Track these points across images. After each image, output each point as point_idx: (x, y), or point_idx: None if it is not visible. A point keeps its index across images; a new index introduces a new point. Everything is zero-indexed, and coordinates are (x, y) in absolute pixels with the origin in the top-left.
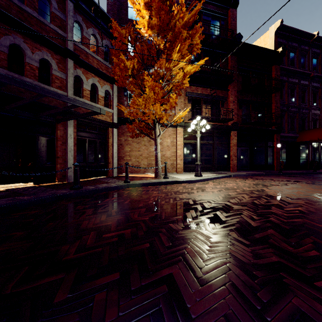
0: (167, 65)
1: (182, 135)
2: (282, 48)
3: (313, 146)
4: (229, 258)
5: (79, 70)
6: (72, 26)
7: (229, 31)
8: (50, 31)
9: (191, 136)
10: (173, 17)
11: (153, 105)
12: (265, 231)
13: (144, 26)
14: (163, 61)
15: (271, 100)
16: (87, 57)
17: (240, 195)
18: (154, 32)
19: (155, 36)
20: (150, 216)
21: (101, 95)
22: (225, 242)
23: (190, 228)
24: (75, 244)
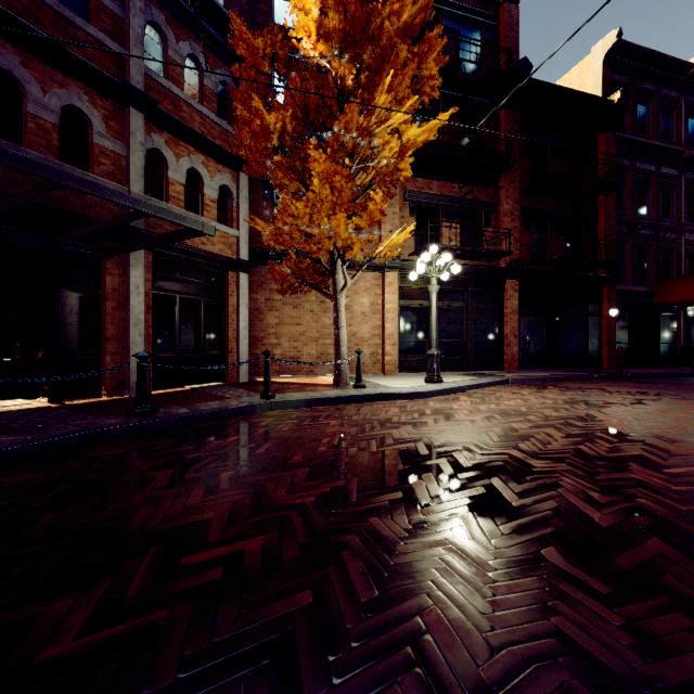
0: (363, 121)
1: (396, 288)
2: (620, 92)
3: (688, 313)
4: (564, 657)
5: (159, 137)
6: (142, 33)
7: (502, 53)
8: (87, 42)
9: (416, 290)
10: (377, 12)
11: (330, 216)
12: (641, 545)
13: (309, 33)
14: (352, 113)
15: (597, 210)
16: (178, 108)
17: (540, 432)
18: (333, 47)
19: (335, 58)
20: (320, 493)
21: (210, 196)
22: (537, 587)
23: (429, 534)
24: (94, 593)
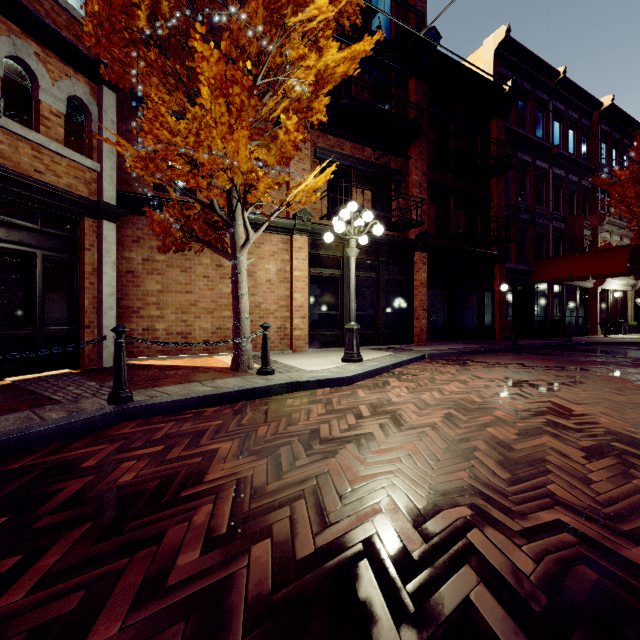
0: None
1: (306, 254)
2: (511, 82)
3: (554, 291)
4: None
5: None
6: None
7: (415, 14)
8: None
9: (327, 258)
10: None
11: (225, 136)
12: None
13: None
14: (257, 1)
15: (490, 192)
16: None
17: (543, 446)
18: None
19: None
20: None
21: (52, 106)
22: None
23: None
24: None
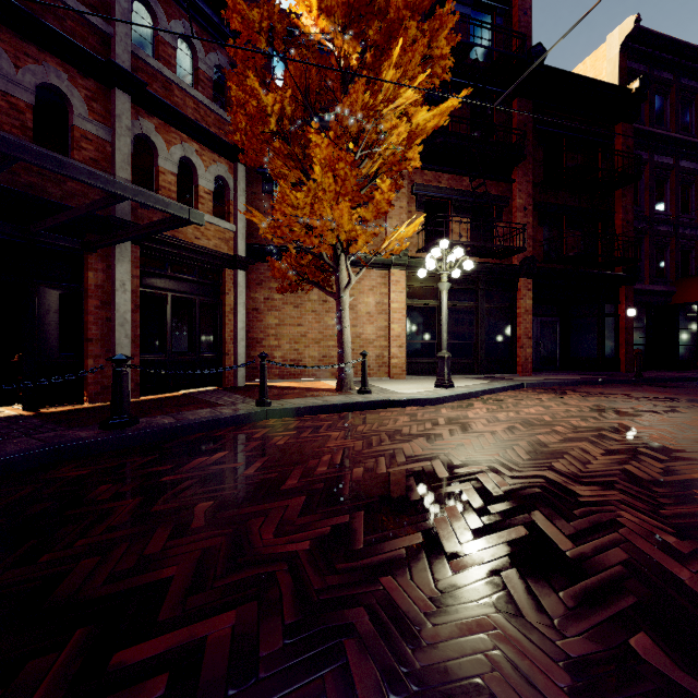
0: (369, 100)
1: (403, 286)
2: (639, 80)
3: None
4: None
5: (148, 122)
6: (128, 8)
7: (515, 37)
8: (66, 15)
9: (424, 289)
10: None
11: (333, 206)
12: None
13: (310, 7)
14: (357, 94)
15: (613, 205)
16: (169, 91)
17: (574, 447)
18: (335, 23)
19: (338, 35)
20: (317, 535)
21: (205, 187)
22: None
23: (465, 606)
24: None
